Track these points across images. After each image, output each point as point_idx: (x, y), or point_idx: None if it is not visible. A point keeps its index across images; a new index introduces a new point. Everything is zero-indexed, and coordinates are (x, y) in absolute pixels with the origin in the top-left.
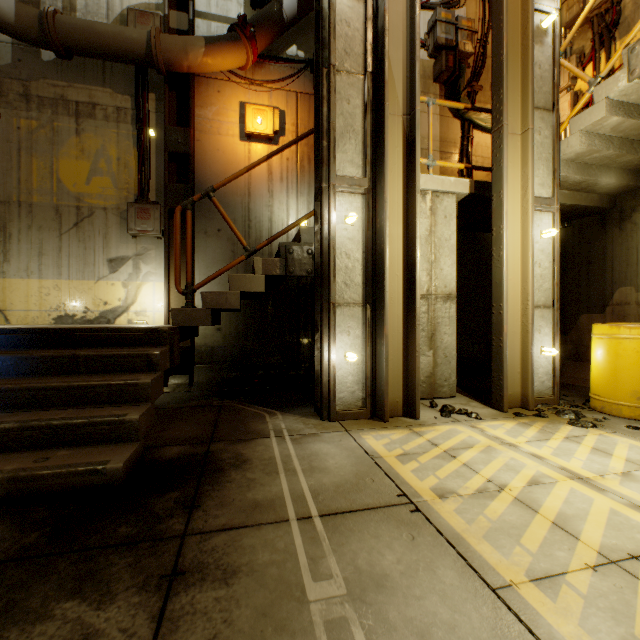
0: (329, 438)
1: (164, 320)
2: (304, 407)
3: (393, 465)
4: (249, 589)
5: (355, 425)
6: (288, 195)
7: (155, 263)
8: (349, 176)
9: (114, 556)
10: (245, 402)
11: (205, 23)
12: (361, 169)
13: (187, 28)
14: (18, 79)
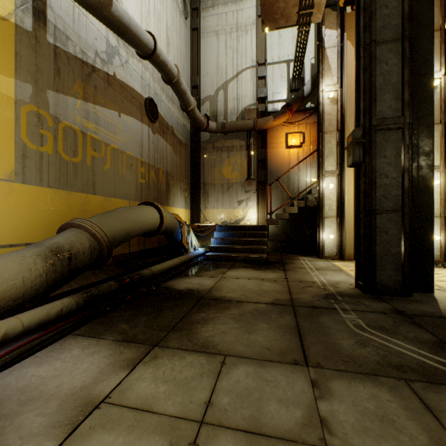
0: (321, 261)
1: (257, 223)
2: (313, 256)
3: (340, 266)
4: (299, 272)
5: (332, 260)
6: (306, 168)
7: (253, 201)
8: (330, 170)
9: (272, 268)
10: (289, 253)
11: (271, 105)
12: (335, 167)
13: (264, 109)
14: (211, 143)
